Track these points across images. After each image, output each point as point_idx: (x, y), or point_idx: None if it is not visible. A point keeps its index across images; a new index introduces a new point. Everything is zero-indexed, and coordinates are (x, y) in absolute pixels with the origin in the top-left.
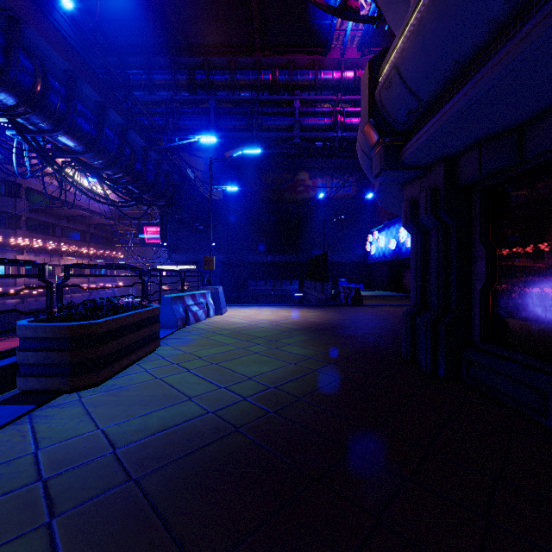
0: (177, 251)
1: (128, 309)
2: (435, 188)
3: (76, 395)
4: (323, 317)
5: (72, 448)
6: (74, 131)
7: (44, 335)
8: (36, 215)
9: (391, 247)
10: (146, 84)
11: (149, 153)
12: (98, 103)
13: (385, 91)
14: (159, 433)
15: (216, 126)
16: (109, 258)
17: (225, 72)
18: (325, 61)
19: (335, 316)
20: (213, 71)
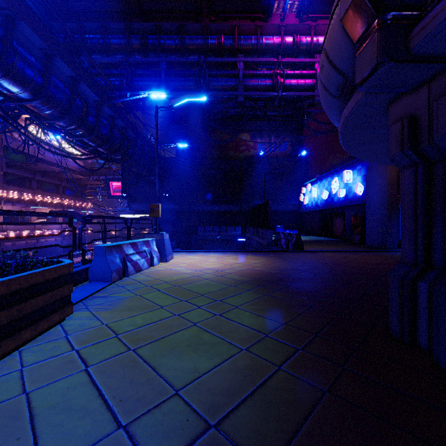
0: (135, 201)
1: (5, 272)
2: None
3: None
4: (269, 265)
5: None
6: (15, 76)
7: None
8: (13, 170)
9: (323, 198)
10: (102, 47)
11: (103, 109)
12: (44, 51)
13: None
14: None
15: (166, 86)
16: (80, 208)
17: (175, 36)
18: (266, 27)
19: (280, 263)
20: (164, 35)
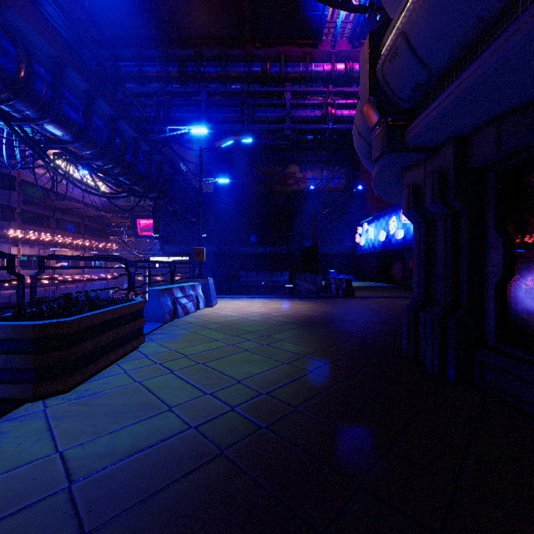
0: (169, 242)
1: (106, 304)
2: (444, 171)
3: (41, 404)
4: (315, 310)
5: (18, 482)
6: (61, 120)
7: (4, 335)
8: (31, 207)
9: (380, 239)
10: (137, 76)
11: (140, 145)
12: (87, 92)
13: (389, 64)
14: (129, 458)
15: (207, 118)
16: (103, 249)
17: (216, 64)
18: (316, 53)
19: (327, 308)
20: (204, 63)
